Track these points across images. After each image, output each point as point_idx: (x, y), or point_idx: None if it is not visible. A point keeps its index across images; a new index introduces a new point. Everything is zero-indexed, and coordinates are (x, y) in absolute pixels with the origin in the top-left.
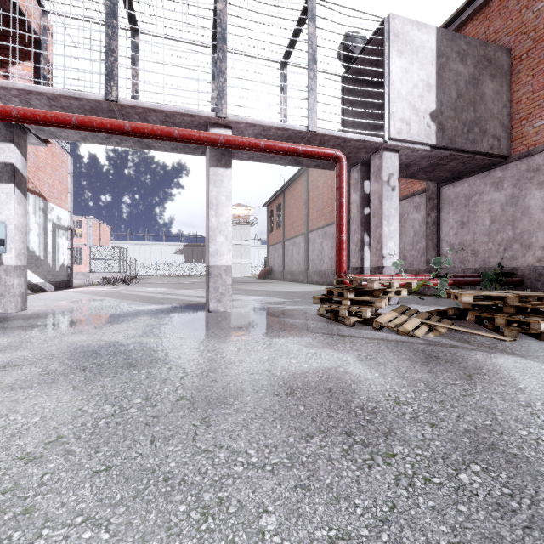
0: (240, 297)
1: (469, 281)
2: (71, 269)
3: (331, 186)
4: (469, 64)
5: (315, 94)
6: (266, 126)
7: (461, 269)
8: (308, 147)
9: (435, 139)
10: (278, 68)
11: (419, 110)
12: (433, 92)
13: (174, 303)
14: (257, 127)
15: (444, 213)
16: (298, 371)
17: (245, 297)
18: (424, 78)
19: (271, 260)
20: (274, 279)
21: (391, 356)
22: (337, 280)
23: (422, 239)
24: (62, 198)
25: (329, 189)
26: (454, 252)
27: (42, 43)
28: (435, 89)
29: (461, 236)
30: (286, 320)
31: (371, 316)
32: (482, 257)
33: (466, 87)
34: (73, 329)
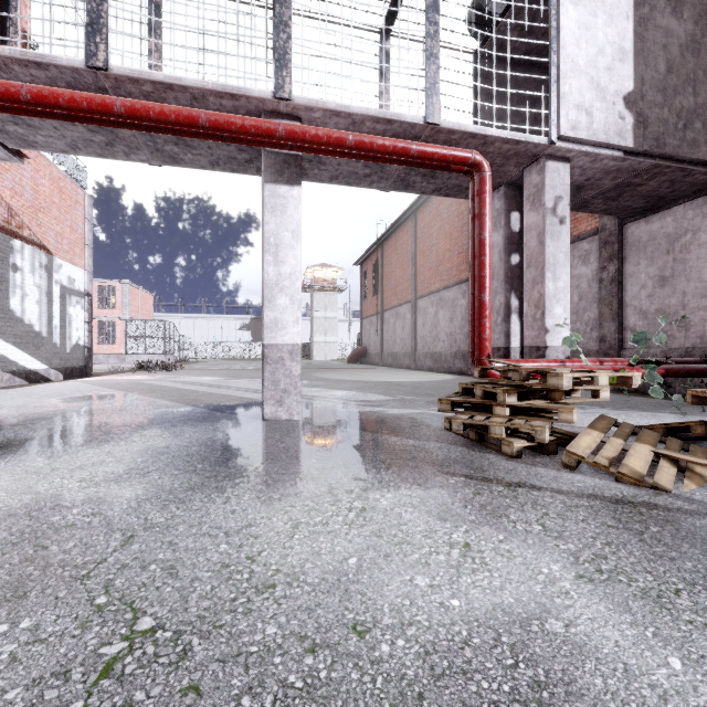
0: (318, 391)
1: (691, 370)
2: (90, 351)
3: (450, 233)
4: (686, 17)
5: (438, 63)
6: (357, 115)
7: (660, 351)
8: (427, 146)
9: (632, 139)
10: (376, 41)
11: (606, 90)
12: (629, 62)
13: (217, 402)
14: (343, 117)
15: (631, 265)
16: (441, 637)
17: (326, 391)
18: (614, 39)
19: (365, 338)
20: (369, 363)
21: (656, 563)
22: (479, 369)
23: (592, 304)
24: (76, 252)
25: (447, 237)
26: (647, 324)
27: (11, 0)
28: (632, 58)
29: (659, 299)
30: (391, 441)
31: (549, 438)
32: (698, 332)
33: (681, 56)
34: (9, 459)
